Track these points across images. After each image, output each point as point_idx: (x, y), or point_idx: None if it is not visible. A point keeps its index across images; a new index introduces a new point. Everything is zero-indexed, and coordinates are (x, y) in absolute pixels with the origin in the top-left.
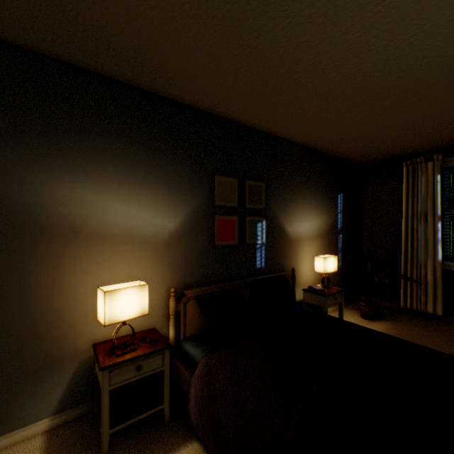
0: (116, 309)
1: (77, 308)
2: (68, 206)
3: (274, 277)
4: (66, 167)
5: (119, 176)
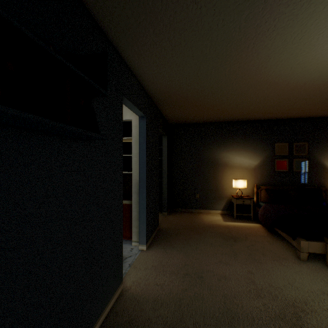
0: (237, 184)
1: (226, 185)
2: (224, 158)
3: (311, 188)
4: (224, 148)
5: (237, 149)
